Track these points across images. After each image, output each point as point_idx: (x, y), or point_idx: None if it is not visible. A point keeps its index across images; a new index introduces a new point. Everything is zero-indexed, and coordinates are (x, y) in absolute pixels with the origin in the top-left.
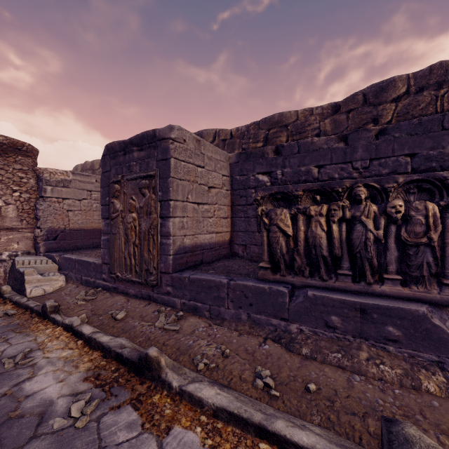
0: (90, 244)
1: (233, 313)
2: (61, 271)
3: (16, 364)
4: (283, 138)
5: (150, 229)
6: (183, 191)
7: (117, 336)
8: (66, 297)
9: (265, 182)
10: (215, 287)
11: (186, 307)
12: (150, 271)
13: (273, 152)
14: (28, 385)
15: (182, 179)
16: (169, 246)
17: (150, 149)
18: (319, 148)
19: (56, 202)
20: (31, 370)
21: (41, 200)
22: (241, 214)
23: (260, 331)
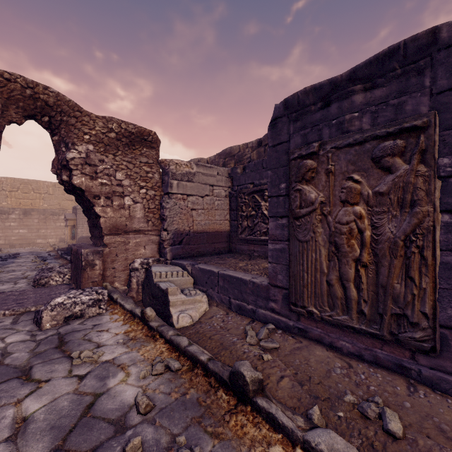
0: (212, 250)
1: None
2: (195, 285)
3: None
4: None
5: (412, 234)
6: None
7: None
8: (230, 336)
9: None
10: None
11: None
12: (411, 320)
13: None
14: None
15: None
16: None
17: (404, 77)
18: None
19: (181, 199)
20: None
21: (166, 198)
22: None
23: None
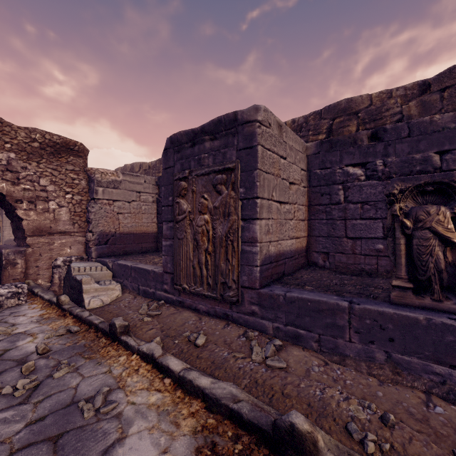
0: (139, 249)
1: (358, 349)
2: (115, 278)
3: (96, 411)
4: (352, 127)
5: (228, 233)
6: (268, 186)
7: (211, 374)
8: (127, 310)
9: (358, 175)
10: (326, 311)
11: (281, 333)
12: (228, 285)
13: (367, 138)
14: (121, 454)
15: (268, 172)
16: (254, 255)
17: (227, 136)
18: (442, 128)
19: (107, 204)
20: (119, 425)
21: (92, 203)
22: (322, 215)
23: (413, 380)
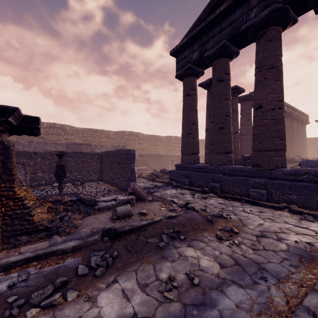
0: None
1: None
2: None
3: None
4: None
5: None
6: None
7: None
8: None
9: None
10: None
11: None
12: None
13: None
14: None
15: None
16: None
17: None
18: (23, 143)
19: None
20: None
21: None
22: None
23: None
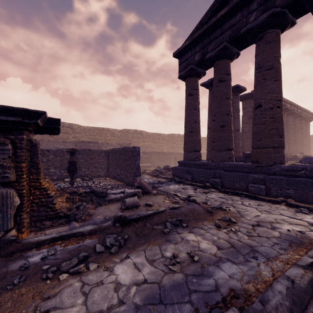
0: None
1: None
2: None
3: None
4: None
5: None
6: None
7: None
8: None
9: None
10: None
11: None
12: None
13: None
14: None
15: None
16: None
17: None
18: None
19: None
20: None
21: None
22: None
23: None
